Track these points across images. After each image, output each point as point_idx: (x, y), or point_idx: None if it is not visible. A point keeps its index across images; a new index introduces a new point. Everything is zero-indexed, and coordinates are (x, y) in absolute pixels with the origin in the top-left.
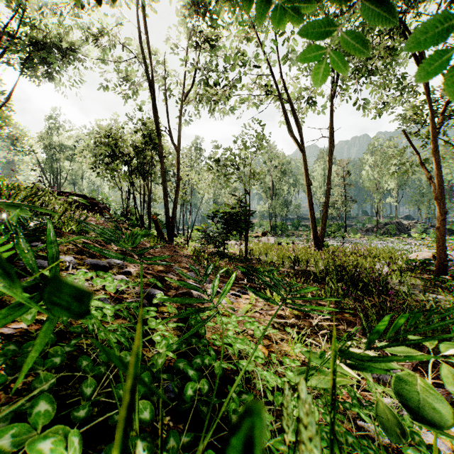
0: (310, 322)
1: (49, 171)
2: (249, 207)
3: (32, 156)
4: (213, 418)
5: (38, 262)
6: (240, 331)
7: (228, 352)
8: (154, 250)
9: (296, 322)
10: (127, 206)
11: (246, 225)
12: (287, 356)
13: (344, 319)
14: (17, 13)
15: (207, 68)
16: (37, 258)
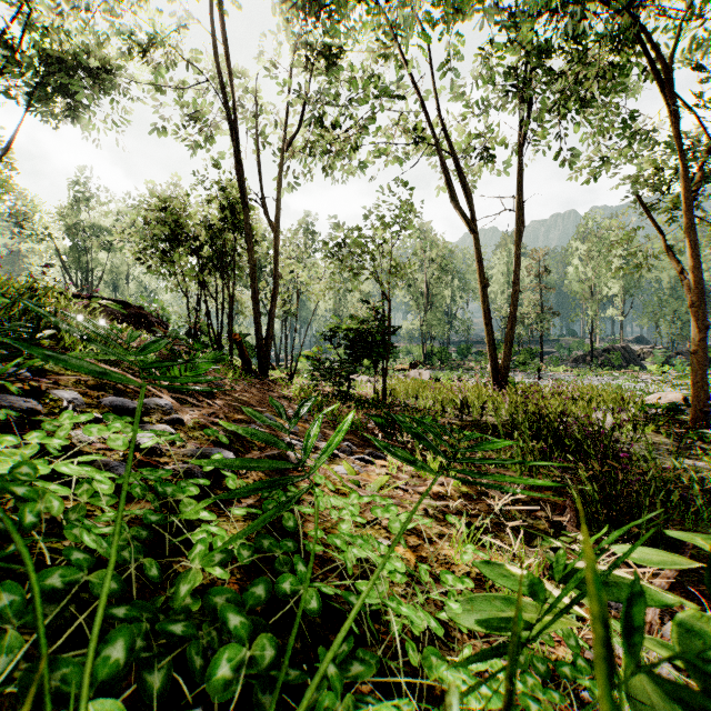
0: (488, 505)
1: (75, 266)
2: (389, 321)
3: (47, 243)
4: (298, 701)
5: (6, 398)
6: (368, 522)
7: (339, 563)
8: (233, 387)
9: (464, 505)
10: (196, 320)
11: (384, 349)
12: (450, 566)
13: (544, 500)
14: (19, 13)
15: (322, 98)
16: (9, 393)
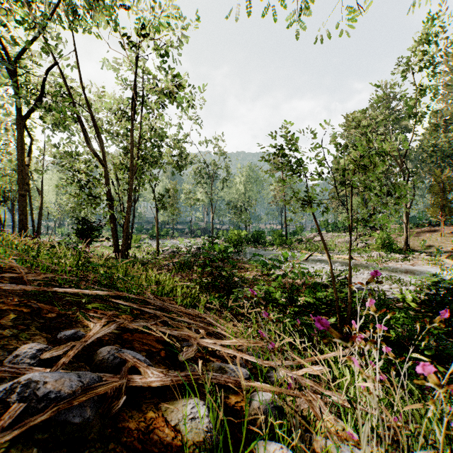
0: None
1: None
2: None
3: None
4: None
5: None
6: None
7: None
8: None
9: None
10: None
11: None
12: None
13: None
14: None
15: None
16: None
